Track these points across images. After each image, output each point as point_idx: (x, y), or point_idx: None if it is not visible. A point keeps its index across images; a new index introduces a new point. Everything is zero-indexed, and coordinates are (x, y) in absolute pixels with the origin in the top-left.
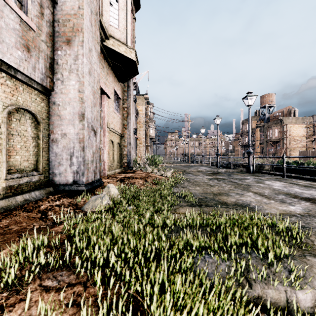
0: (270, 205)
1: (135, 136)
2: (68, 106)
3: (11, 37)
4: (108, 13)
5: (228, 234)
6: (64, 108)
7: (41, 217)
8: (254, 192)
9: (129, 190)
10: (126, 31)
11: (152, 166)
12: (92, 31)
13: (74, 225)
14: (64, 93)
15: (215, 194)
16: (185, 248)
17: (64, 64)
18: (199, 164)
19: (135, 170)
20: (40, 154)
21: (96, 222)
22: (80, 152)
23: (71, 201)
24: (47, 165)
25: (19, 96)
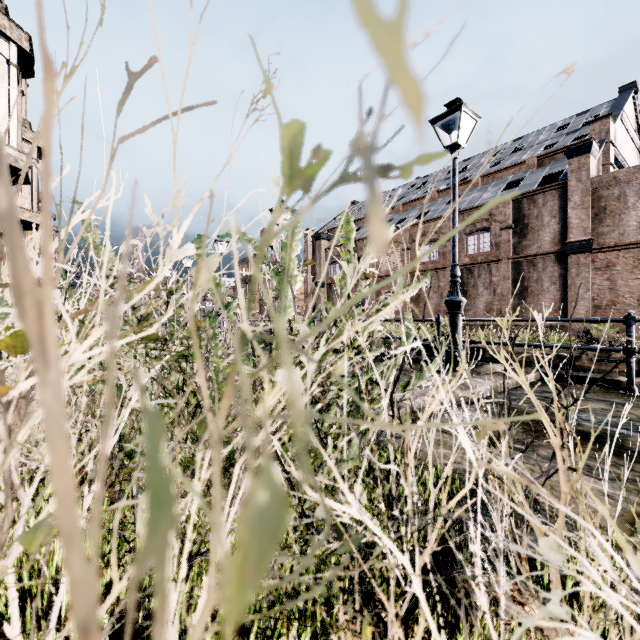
0: None
1: None
2: None
3: None
4: None
5: None
6: None
7: None
8: None
9: None
10: (32, 196)
11: None
12: None
13: None
14: None
15: None
16: None
17: None
18: None
19: None
20: None
21: None
22: None
23: None
24: None
25: None
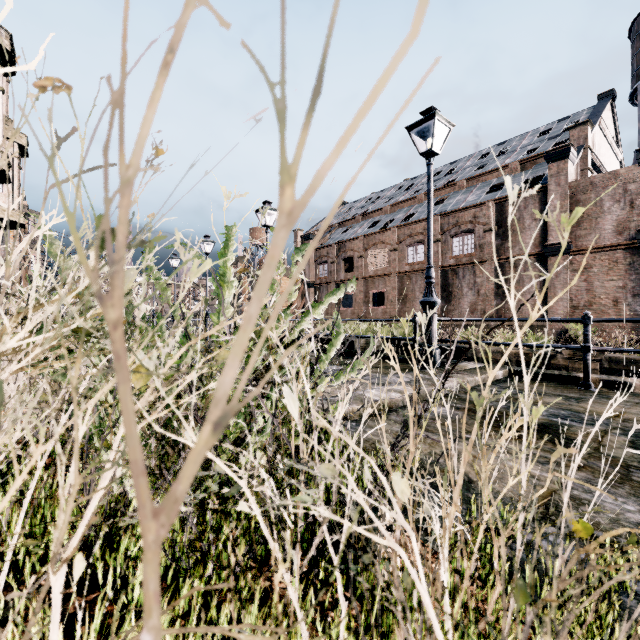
0: None
1: None
2: None
3: None
4: None
5: None
6: None
7: None
8: None
9: None
10: (13, 195)
11: None
12: None
13: None
14: None
15: None
16: None
17: None
18: None
19: None
20: None
21: None
22: None
23: None
24: None
25: None
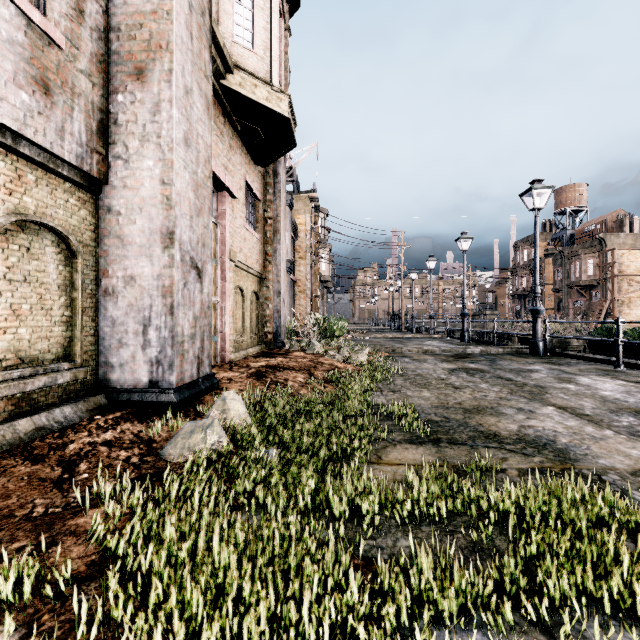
0: (606, 444)
1: (291, 276)
2: (140, 215)
3: (4, 59)
4: (232, 18)
5: (532, 554)
6: (131, 220)
7: (59, 477)
8: (558, 406)
9: (273, 402)
10: (270, 56)
11: (326, 339)
12: (192, 51)
13: (130, 510)
14: (130, 186)
15: (468, 411)
16: (416, 602)
17: (131, 124)
18: (423, 334)
19: (290, 348)
20: (77, 323)
21: (176, 513)
22: (165, 318)
23: (141, 431)
24: (94, 346)
25: (27, 193)
